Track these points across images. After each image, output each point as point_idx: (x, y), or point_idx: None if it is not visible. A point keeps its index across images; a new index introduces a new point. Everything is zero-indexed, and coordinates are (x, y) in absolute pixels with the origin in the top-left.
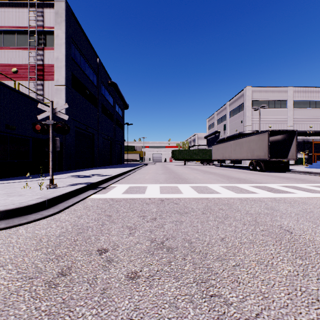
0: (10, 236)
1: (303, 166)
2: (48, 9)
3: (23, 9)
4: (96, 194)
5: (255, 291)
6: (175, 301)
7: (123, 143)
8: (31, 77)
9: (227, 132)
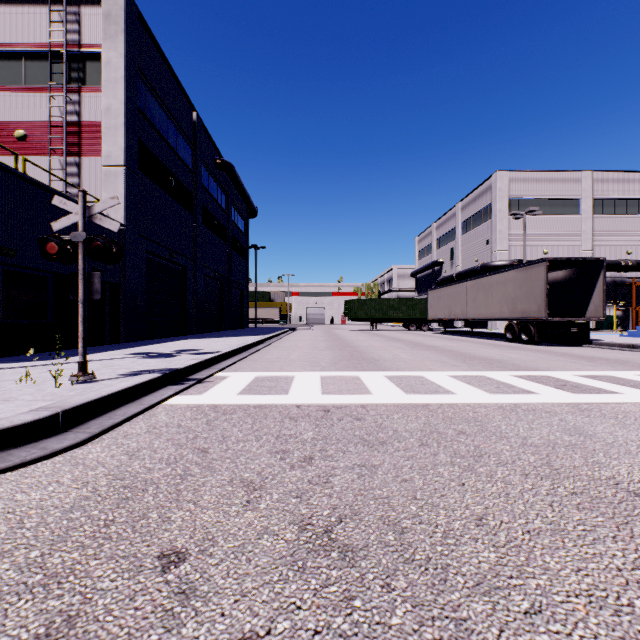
0: None
1: (613, 332)
2: (89, 8)
3: (38, 8)
4: (181, 394)
5: None
6: None
7: (247, 286)
8: (54, 148)
9: (457, 263)
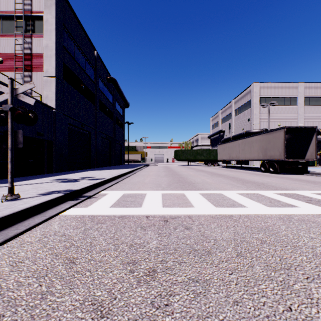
0: None
1: (315, 167)
2: None
3: None
4: (74, 207)
5: None
6: None
7: (124, 143)
8: (17, 67)
9: (232, 131)
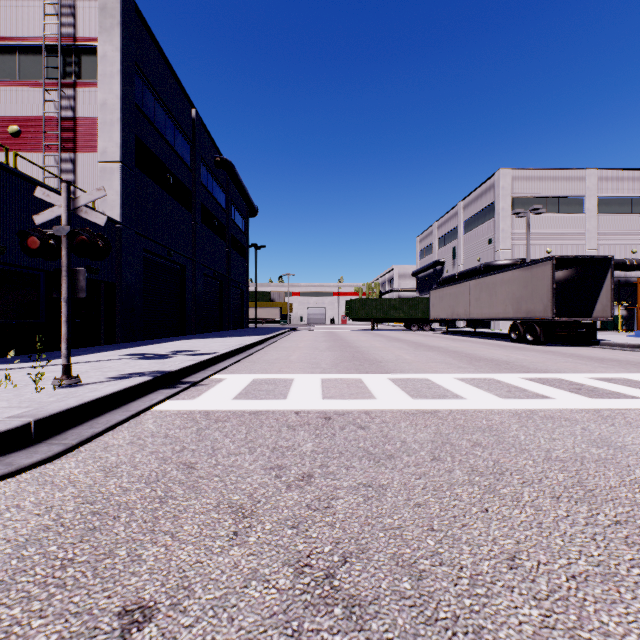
0: None
1: (618, 332)
2: (84, 1)
3: (33, 1)
4: (172, 399)
5: None
6: None
7: (247, 285)
8: (48, 144)
9: (459, 263)
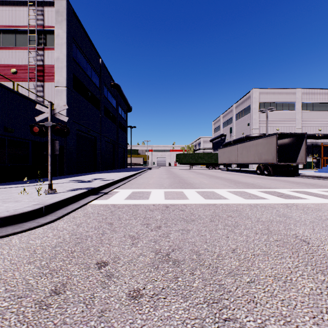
0: (1, 247)
1: (312, 170)
2: (48, 8)
3: (23, 8)
4: (97, 199)
5: (275, 313)
6: (183, 327)
7: (126, 146)
8: (30, 78)
9: (233, 135)
